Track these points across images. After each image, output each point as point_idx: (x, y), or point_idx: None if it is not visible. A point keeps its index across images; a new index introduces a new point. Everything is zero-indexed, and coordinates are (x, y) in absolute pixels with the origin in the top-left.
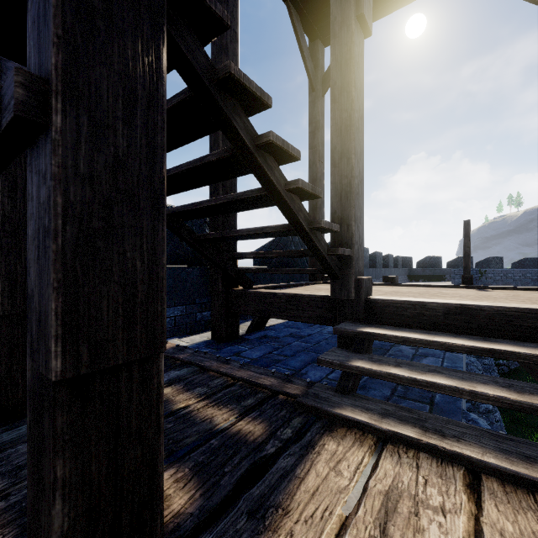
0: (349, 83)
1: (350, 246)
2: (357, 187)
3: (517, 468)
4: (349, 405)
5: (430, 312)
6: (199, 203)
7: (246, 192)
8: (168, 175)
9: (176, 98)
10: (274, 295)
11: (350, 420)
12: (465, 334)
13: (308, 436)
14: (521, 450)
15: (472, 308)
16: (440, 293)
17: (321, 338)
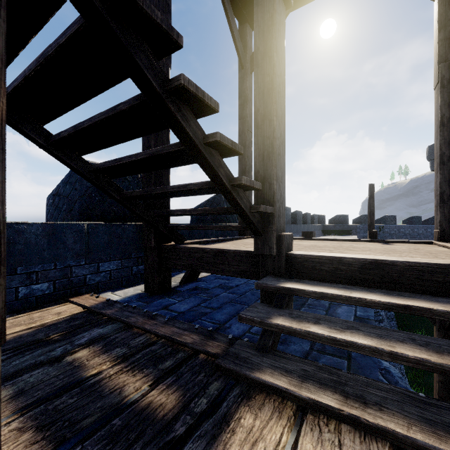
0: (271, 48)
1: (272, 204)
2: (279, 148)
3: (447, 446)
4: (268, 367)
5: (346, 267)
6: (121, 158)
7: (165, 146)
8: (82, 127)
9: (70, 29)
10: (202, 250)
11: (268, 386)
12: (378, 288)
13: (224, 407)
14: (446, 418)
15: (385, 263)
16: (351, 247)
17: (247, 288)
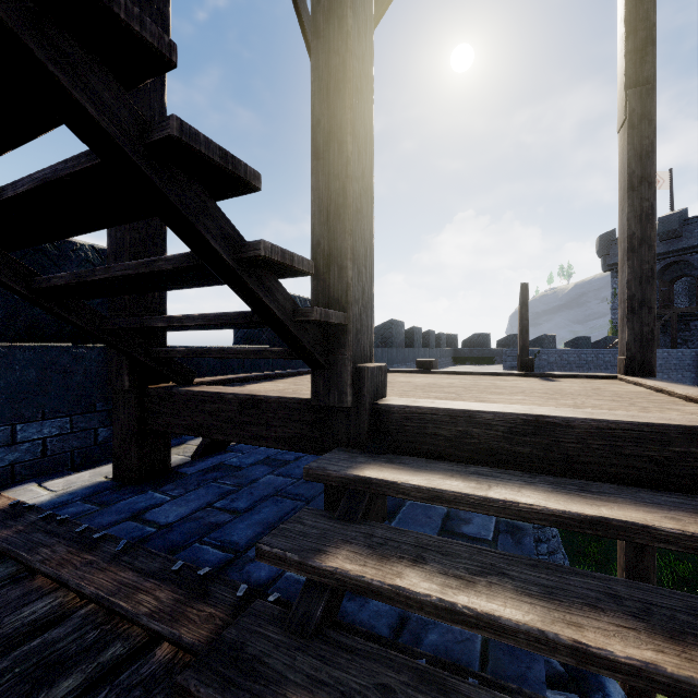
0: (342, 1)
1: (343, 307)
2: (358, 199)
3: None
4: (302, 685)
5: (482, 429)
6: None
7: (68, 159)
8: None
9: None
10: (219, 397)
11: None
12: (541, 470)
13: None
14: None
15: (553, 422)
16: (493, 387)
17: None
